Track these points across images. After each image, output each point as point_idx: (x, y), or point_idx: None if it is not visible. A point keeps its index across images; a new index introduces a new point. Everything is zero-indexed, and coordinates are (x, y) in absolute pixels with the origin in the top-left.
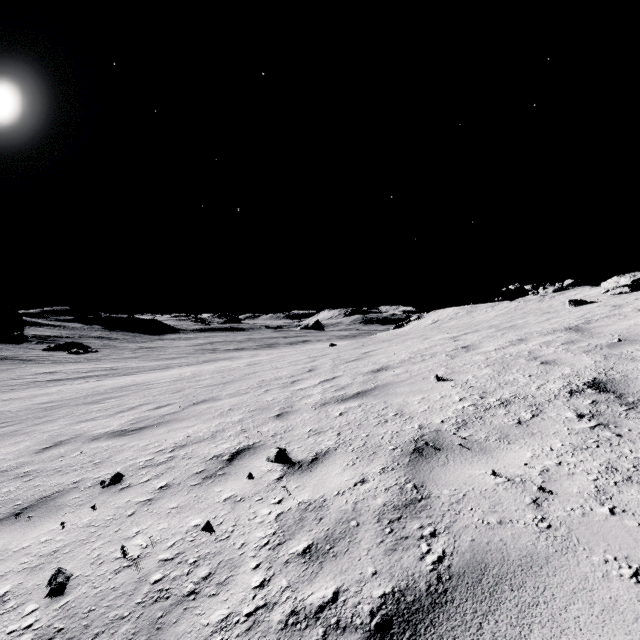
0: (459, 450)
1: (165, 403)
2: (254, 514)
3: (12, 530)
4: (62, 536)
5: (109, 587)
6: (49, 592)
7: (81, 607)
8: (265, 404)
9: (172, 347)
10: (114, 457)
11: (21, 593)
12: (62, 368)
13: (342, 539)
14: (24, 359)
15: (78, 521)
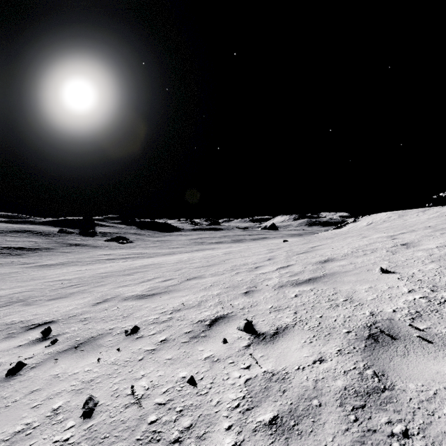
0: (418, 342)
1: (169, 278)
2: (227, 375)
3: (71, 358)
4: (97, 369)
5: (120, 419)
6: (82, 413)
7: (100, 432)
8: (236, 283)
9: (176, 240)
10: (135, 313)
11: (67, 409)
12: (114, 252)
13: (305, 417)
14: (95, 246)
15: (108, 359)
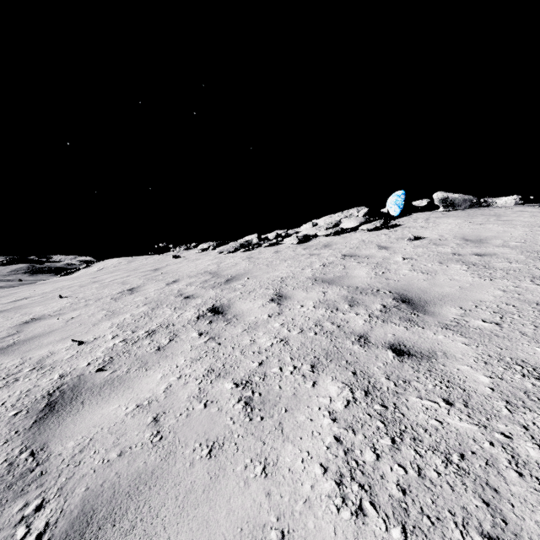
0: (49, 318)
1: None
2: None
3: None
4: None
5: None
6: None
7: None
8: None
9: None
10: None
11: None
12: None
13: None
14: None
15: None
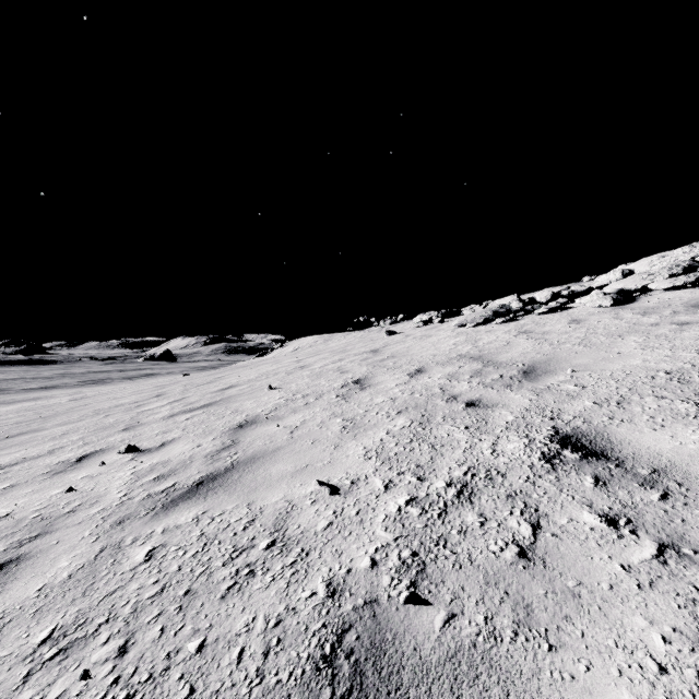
0: (266, 421)
1: None
2: (112, 477)
3: None
4: None
5: None
6: None
7: None
8: (108, 424)
9: None
10: None
11: None
12: None
13: (181, 468)
14: None
15: None
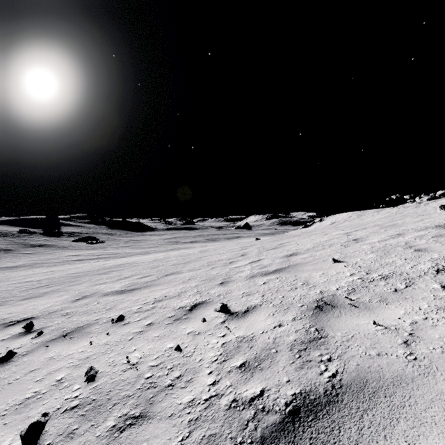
0: (349, 308)
1: (147, 274)
2: (207, 342)
3: (62, 344)
4: (91, 349)
5: (120, 379)
6: (86, 379)
7: (105, 388)
8: (212, 276)
9: (150, 240)
10: (118, 306)
11: (70, 379)
12: (83, 252)
13: (266, 360)
14: (61, 246)
15: (99, 341)
